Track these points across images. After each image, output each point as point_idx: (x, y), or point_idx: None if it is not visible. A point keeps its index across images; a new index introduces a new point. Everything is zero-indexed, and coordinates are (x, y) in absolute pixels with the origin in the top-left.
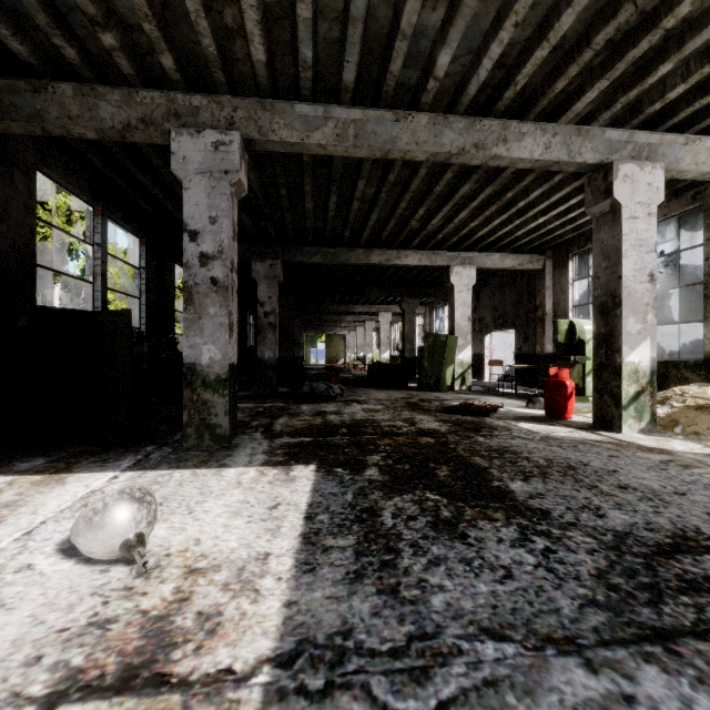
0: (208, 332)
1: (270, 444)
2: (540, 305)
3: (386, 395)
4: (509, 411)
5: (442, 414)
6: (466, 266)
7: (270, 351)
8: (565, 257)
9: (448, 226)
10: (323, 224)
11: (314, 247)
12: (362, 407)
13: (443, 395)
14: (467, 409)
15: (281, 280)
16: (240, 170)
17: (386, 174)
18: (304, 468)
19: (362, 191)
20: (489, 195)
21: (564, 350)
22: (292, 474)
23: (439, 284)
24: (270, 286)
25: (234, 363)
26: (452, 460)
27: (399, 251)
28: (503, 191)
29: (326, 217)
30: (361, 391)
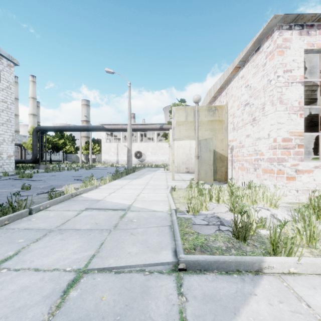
0: None
1: None
2: None
3: None
4: None
5: None
6: None
7: None
8: None
9: None
10: None
11: None
12: None
13: None
14: None
15: None
16: None
17: None
18: None
19: None
20: None
21: None
22: None
23: None
24: None
25: None
26: None
27: None
28: None
29: None
30: None
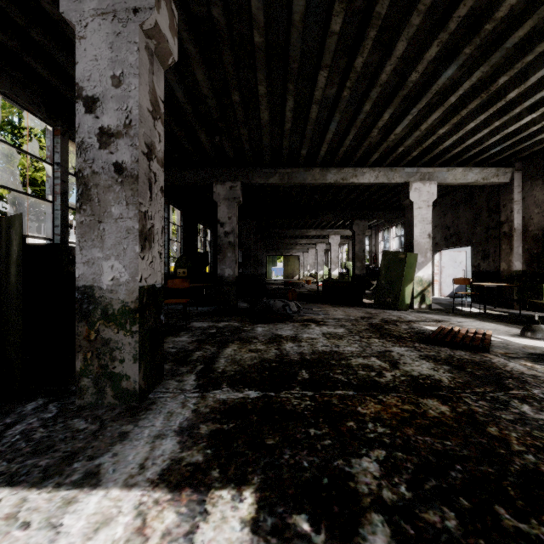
0: (110, 241)
1: (197, 404)
2: (506, 220)
3: (343, 313)
4: (506, 341)
5: (422, 345)
6: (426, 182)
7: (229, 268)
8: (540, 167)
9: (413, 135)
10: (280, 142)
11: (271, 169)
12: (321, 331)
13: (404, 314)
14: (456, 341)
15: (240, 201)
16: (154, 6)
17: (353, 59)
18: (230, 507)
19: (322, 89)
20: (471, 87)
21: (538, 267)
22: (199, 538)
23: (388, 207)
24: (229, 207)
25: (156, 285)
26: (537, 497)
27: (356, 169)
28: (493, 76)
29: (283, 132)
30: (316, 307)
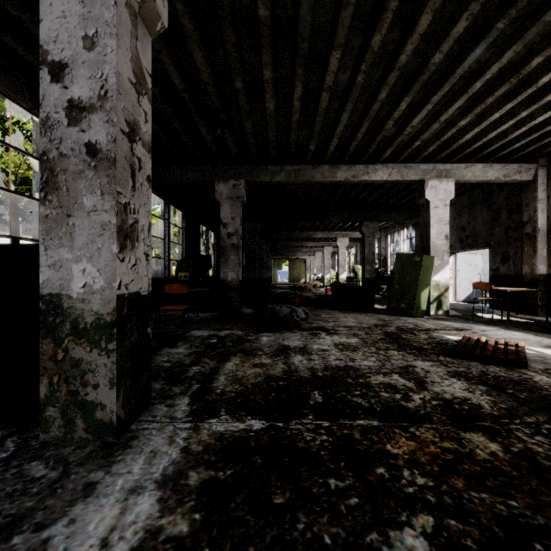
0: (81, 239)
1: (188, 440)
2: (529, 221)
3: (355, 320)
4: (542, 354)
5: (448, 358)
6: (442, 179)
7: (233, 272)
8: None
9: (431, 128)
10: (286, 137)
11: (277, 165)
12: (333, 341)
13: (420, 322)
14: (488, 355)
15: (244, 200)
16: None
17: (369, 37)
18: None
19: (334, 73)
20: (499, 72)
21: None
22: None
23: (399, 208)
24: (233, 207)
25: (141, 292)
26: None
27: (368, 165)
28: (525, 58)
29: (290, 124)
30: (325, 313)
